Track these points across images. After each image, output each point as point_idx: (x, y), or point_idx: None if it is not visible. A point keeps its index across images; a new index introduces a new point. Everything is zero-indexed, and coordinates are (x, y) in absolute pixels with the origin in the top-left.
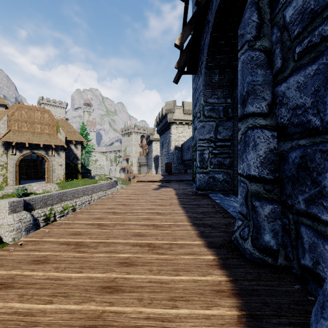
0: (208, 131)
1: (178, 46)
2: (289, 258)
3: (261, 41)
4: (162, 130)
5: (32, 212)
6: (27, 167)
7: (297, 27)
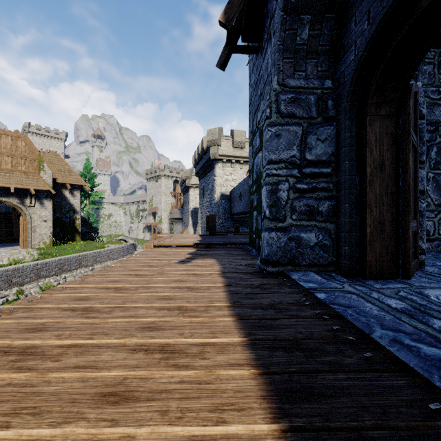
0: (288, 144)
1: None
2: None
3: None
4: (203, 171)
5: None
6: None
7: None
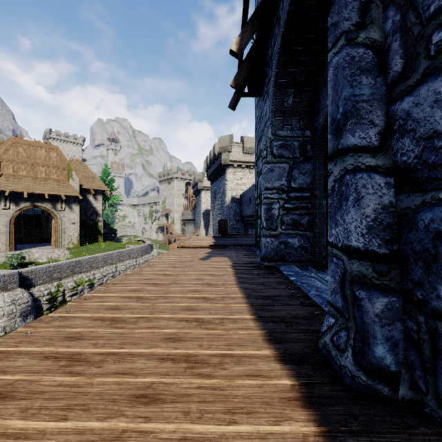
0: (279, 176)
1: (235, 53)
2: (418, 387)
3: (367, 32)
4: (214, 175)
5: (30, 289)
6: (28, 226)
7: (435, 0)
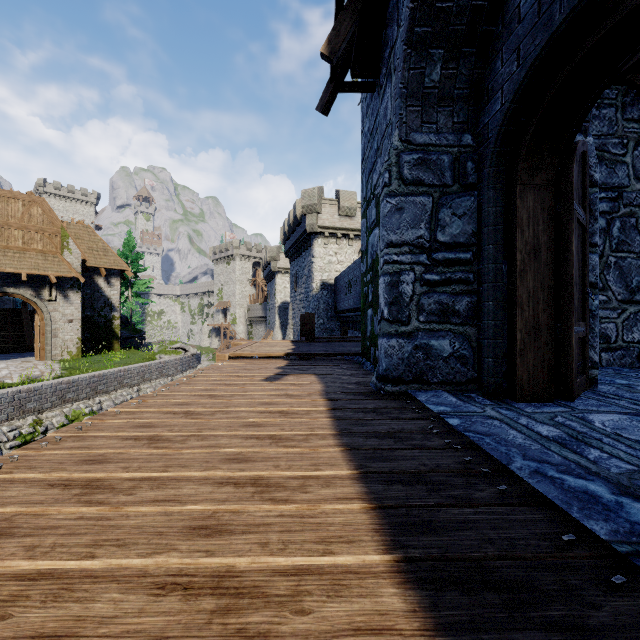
0: (413, 221)
1: None
2: None
3: None
4: (296, 249)
5: None
6: None
7: None
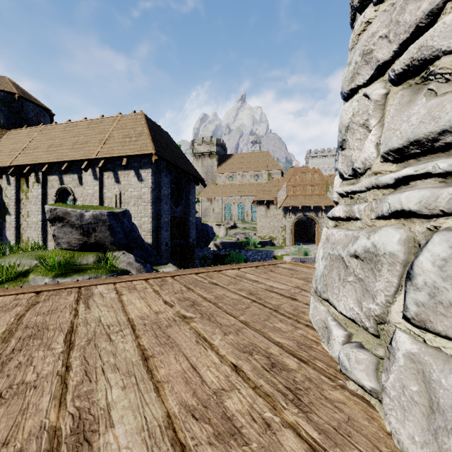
0: None
1: None
2: None
3: None
4: None
5: None
6: (299, 229)
7: None
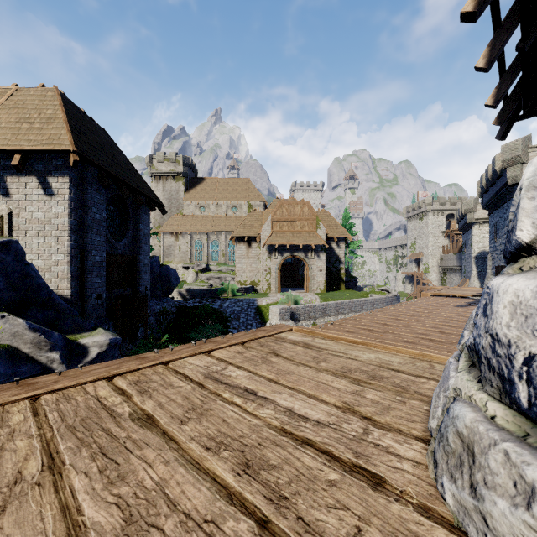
0: None
1: (490, 106)
2: None
3: None
4: (495, 201)
5: (296, 323)
6: (285, 272)
7: None
